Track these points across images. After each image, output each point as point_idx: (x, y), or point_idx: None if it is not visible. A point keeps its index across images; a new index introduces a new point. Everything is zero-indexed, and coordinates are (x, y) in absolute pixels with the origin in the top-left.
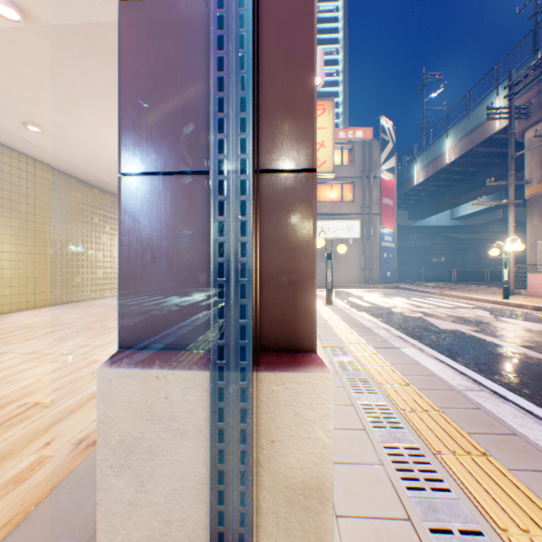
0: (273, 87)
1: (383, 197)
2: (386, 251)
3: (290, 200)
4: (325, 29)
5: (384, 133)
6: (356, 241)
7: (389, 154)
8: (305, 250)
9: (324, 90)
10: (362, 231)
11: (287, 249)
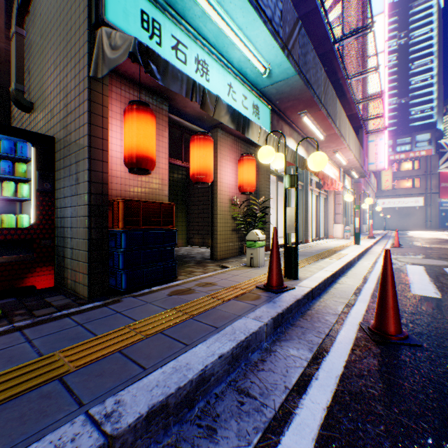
0: (362, 216)
1: (440, 183)
2: (444, 211)
3: (363, 219)
4: (419, 48)
5: (442, 148)
6: (421, 207)
7: (447, 158)
8: (363, 221)
9: (418, 92)
10: (424, 202)
11: (362, 221)
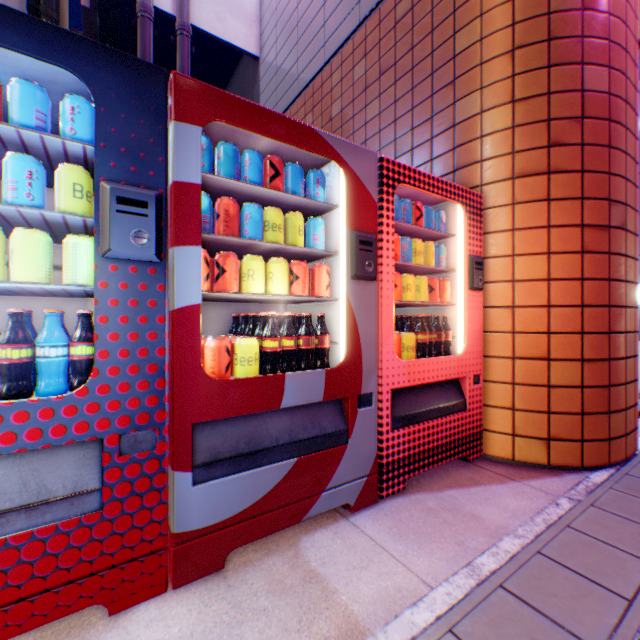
0: None
1: None
2: None
3: None
4: None
5: None
6: None
7: None
8: None
9: None
10: None
11: None
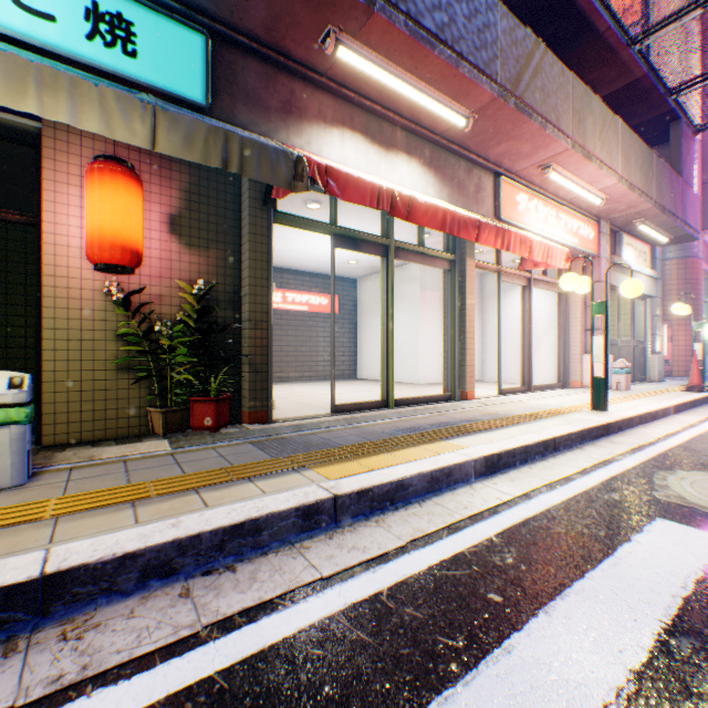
0: None
1: None
2: None
3: None
4: None
5: None
6: None
7: None
8: None
9: None
10: None
11: None
